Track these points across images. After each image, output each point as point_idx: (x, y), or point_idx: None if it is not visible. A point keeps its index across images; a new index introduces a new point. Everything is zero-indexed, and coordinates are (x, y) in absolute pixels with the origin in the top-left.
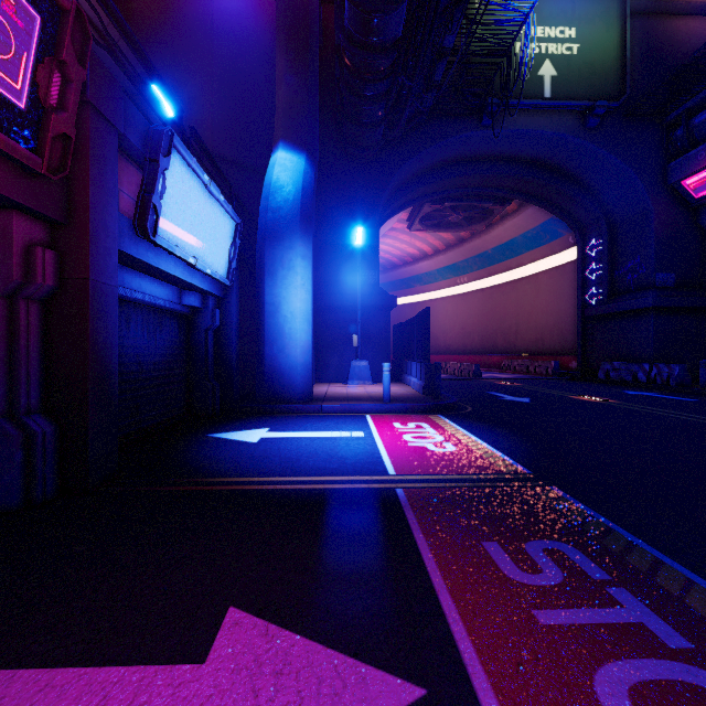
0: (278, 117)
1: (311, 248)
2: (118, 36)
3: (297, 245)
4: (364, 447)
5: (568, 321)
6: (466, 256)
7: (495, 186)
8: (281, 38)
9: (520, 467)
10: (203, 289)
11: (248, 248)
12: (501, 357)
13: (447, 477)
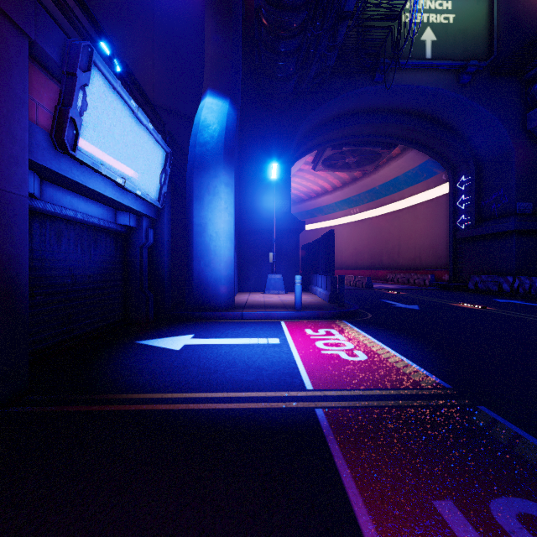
0: (207, 70)
1: (233, 177)
2: (73, 4)
3: (221, 174)
4: (280, 355)
5: (441, 242)
6: (358, 192)
7: (384, 134)
8: (209, 4)
9: (436, 379)
10: (136, 210)
11: (180, 178)
12: (386, 272)
13: (366, 392)
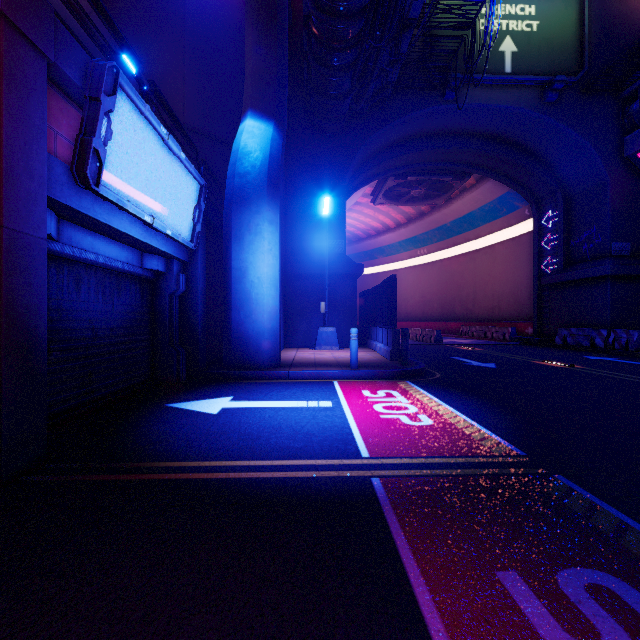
0: (247, 87)
1: (278, 214)
2: (90, 9)
3: (264, 210)
4: (332, 420)
5: (524, 289)
6: (426, 229)
7: (456, 161)
8: (250, 9)
9: (510, 446)
10: (165, 252)
11: (216, 214)
12: (459, 324)
13: (429, 460)
